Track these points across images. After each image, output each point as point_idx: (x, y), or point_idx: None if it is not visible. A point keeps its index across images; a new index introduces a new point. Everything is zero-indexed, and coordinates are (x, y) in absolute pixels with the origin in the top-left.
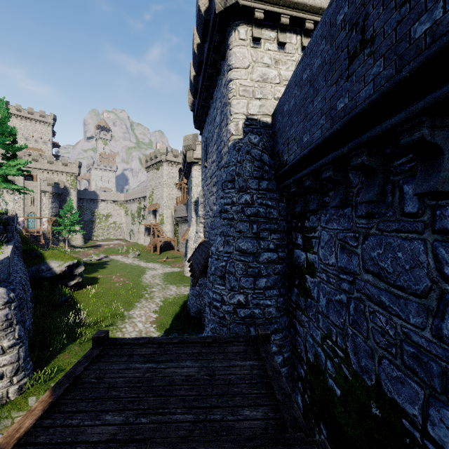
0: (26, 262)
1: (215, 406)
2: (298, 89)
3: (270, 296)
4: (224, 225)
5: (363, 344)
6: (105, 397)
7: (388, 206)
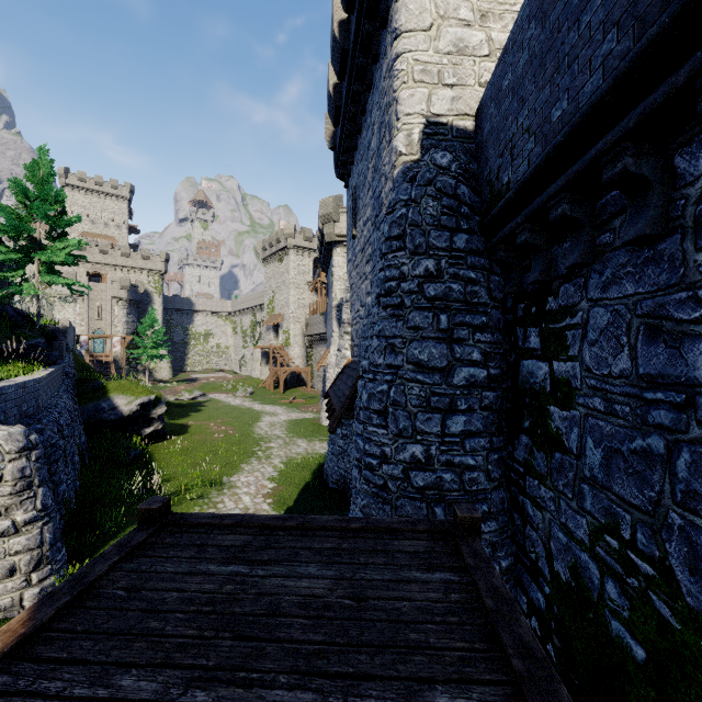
0: (81, 396)
1: (365, 674)
2: (538, 22)
3: (473, 449)
4: (385, 318)
5: None
6: (134, 631)
7: None
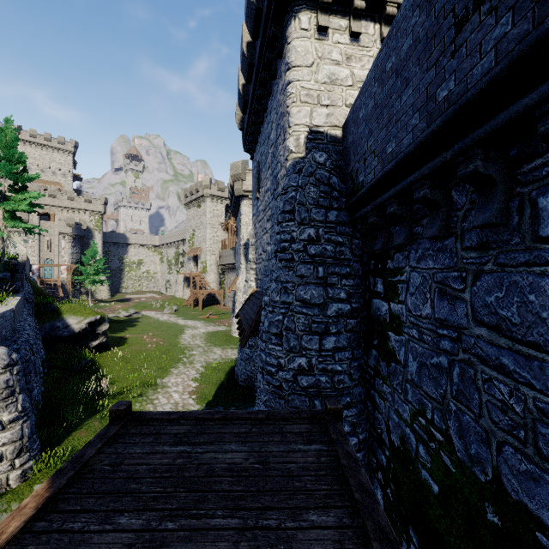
0: (38, 317)
1: (268, 507)
2: (379, 85)
3: (341, 360)
4: (280, 268)
5: (472, 423)
6: (121, 491)
7: (512, 230)
